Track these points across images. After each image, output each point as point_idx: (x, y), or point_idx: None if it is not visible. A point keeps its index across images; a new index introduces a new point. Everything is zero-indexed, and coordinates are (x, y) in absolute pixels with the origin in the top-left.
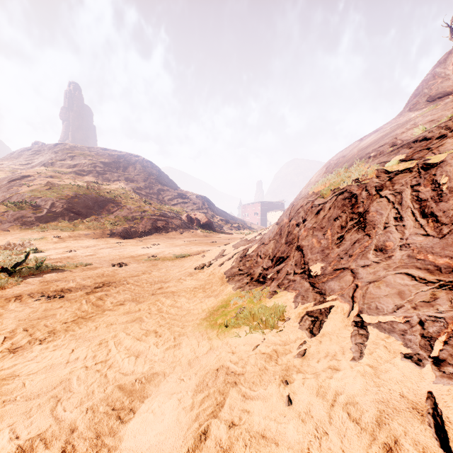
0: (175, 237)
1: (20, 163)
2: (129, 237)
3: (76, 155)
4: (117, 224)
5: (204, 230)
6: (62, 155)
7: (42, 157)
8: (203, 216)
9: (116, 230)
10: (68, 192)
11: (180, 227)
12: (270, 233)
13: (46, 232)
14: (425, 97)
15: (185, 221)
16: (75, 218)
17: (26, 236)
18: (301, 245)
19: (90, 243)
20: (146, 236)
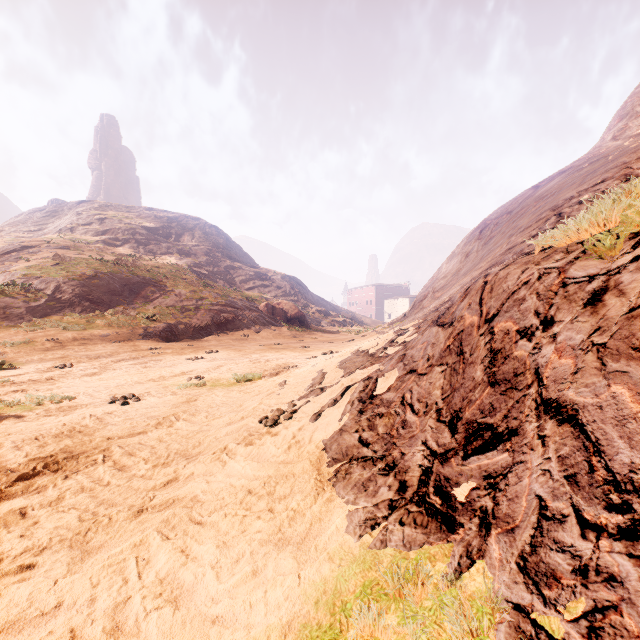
0: (247, 338)
1: (28, 230)
2: (175, 339)
3: (107, 217)
4: (157, 318)
5: (293, 327)
6: (87, 217)
7: (59, 220)
8: (291, 306)
9: (154, 328)
10: (84, 269)
11: (256, 323)
12: (425, 345)
13: (38, 332)
14: (638, 118)
15: (263, 314)
16: (91, 309)
17: (3, 338)
18: (564, 400)
19: (105, 351)
20: (201, 336)
